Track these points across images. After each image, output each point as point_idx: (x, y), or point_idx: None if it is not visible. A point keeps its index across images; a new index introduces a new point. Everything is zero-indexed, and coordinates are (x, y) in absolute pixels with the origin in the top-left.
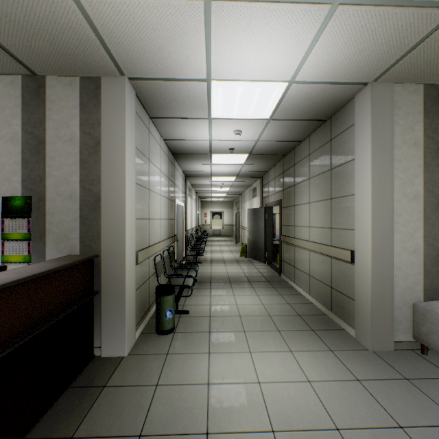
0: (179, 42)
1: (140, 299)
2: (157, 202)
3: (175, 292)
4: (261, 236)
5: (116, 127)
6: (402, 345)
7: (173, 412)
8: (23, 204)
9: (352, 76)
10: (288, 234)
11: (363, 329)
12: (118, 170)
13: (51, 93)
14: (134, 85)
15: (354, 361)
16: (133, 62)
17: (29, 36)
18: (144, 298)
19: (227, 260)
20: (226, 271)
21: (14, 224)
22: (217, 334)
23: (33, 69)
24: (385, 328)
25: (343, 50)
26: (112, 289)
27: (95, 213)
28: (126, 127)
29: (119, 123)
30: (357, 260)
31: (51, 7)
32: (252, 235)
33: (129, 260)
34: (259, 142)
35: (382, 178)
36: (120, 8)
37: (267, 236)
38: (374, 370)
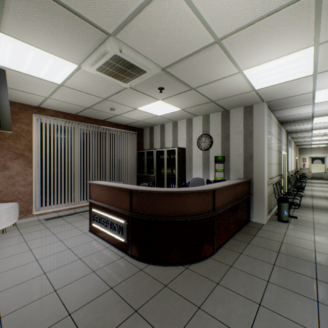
0: (297, 87)
1: (268, 203)
2: (273, 154)
3: None
4: None
5: (259, 124)
6: None
7: (295, 242)
8: (221, 158)
9: None
10: None
11: None
12: (260, 143)
13: (231, 115)
14: (267, 103)
15: None
16: (270, 97)
17: (232, 102)
18: (269, 203)
19: None
20: (327, 204)
21: (218, 166)
22: (319, 229)
23: (227, 109)
24: None
25: None
26: (258, 194)
27: (249, 161)
28: (264, 124)
29: (261, 122)
30: None
31: (245, 95)
32: None
33: (265, 182)
34: None
35: None
36: (271, 88)
37: None
38: None
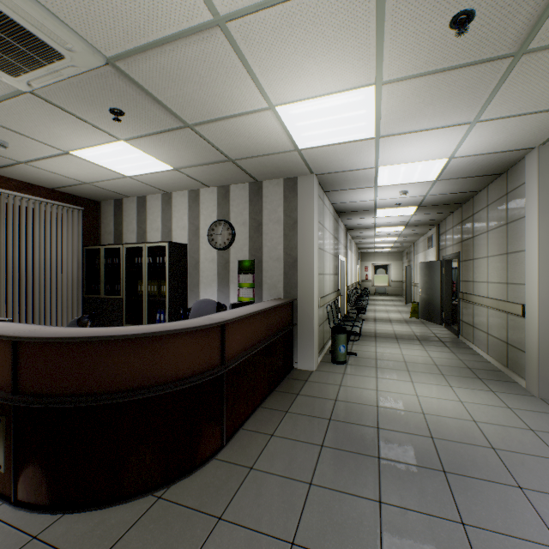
0: (356, 155)
1: (319, 336)
2: (327, 259)
3: None
4: (436, 294)
5: (307, 210)
6: None
7: (354, 396)
8: (250, 264)
9: (513, 146)
10: (466, 291)
11: (531, 378)
12: (308, 240)
13: (266, 192)
14: (318, 177)
15: (513, 399)
16: (322, 167)
17: (265, 167)
18: (321, 337)
19: (393, 320)
20: (391, 330)
21: (245, 278)
22: (383, 369)
23: (258, 179)
24: None
25: (494, 137)
26: (305, 323)
27: (293, 270)
28: (314, 210)
29: (309, 207)
30: (526, 313)
31: (284, 156)
32: (425, 293)
33: (315, 304)
34: (428, 196)
35: None
36: (322, 150)
37: (443, 294)
38: (531, 406)
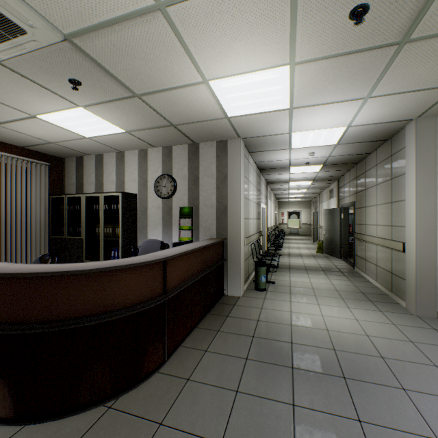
0: (274, 123)
1: (245, 268)
2: (251, 207)
3: None
4: (337, 234)
5: (235, 167)
6: None
7: (272, 317)
8: (189, 211)
9: (396, 118)
10: (360, 232)
11: (410, 300)
12: (236, 191)
13: (202, 151)
14: (244, 140)
15: (397, 317)
16: (247, 132)
17: (201, 132)
18: (246, 269)
19: (303, 255)
20: (302, 262)
21: (185, 221)
22: (295, 294)
23: (195, 141)
24: (428, 300)
25: (382, 110)
26: (233, 258)
27: (223, 215)
28: (241, 167)
29: (237, 164)
30: (406, 249)
31: (216, 123)
32: (328, 233)
33: (242, 243)
34: (330, 157)
35: (425, 188)
36: (247, 118)
37: (342, 234)
38: (410, 323)
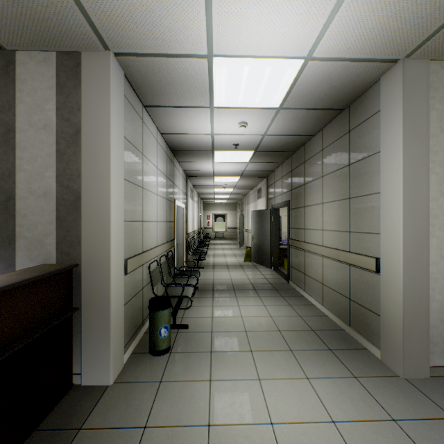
0: None
1: (132, 313)
2: (153, 202)
3: (174, 302)
4: (267, 240)
5: (99, 111)
6: (440, 371)
7: None
8: None
9: (382, 50)
10: (297, 238)
11: (392, 351)
12: (101, 163)
13: (22, 71)
14: (122, 63)
15: (385, 392)
16: (117, 30)
17: None
18: (136, 312)
19: (230, 265)
20: (229, 278)
21: None
22: (220, 355)
23: None
24: (419, 350)
25: (376, 12)
26: (95, 305)
27: (74, 214)
28: (111, 112)
29: (103, 106)
30: (383, 269)
31: None
32: (257, 239)
33: (115, 270)
34: (266, 136)
35: (416, 172)
36: None
37: (273, 239)
38: (412, 406)
